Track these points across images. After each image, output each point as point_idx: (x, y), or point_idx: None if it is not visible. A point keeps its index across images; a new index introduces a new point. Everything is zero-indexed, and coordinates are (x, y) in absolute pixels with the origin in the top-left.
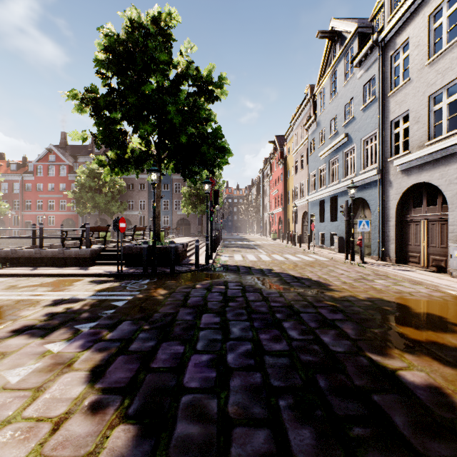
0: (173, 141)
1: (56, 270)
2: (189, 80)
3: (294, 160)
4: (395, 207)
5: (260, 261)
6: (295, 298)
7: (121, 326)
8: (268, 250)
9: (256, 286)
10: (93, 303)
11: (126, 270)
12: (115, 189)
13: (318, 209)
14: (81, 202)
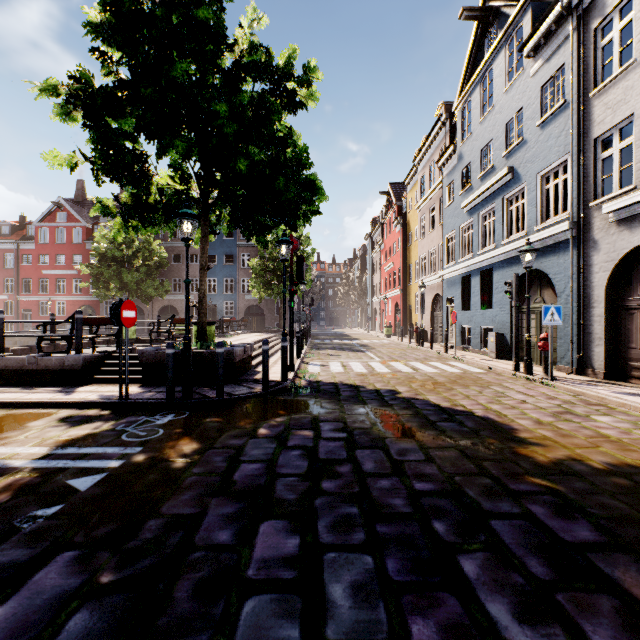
0: (225, 168)
1: (15, 393)
2: (256, 75)
3: (419, 217)
4: (604, 284)
5: (373, 375)
6: (460, 465)
7: (42, 575)
8: (383, 353)
9: (374, 432)
10: (28, 483)
11: (140, 393)
12: (152, 262)
13: (459, 290)
14: (100, 281)
